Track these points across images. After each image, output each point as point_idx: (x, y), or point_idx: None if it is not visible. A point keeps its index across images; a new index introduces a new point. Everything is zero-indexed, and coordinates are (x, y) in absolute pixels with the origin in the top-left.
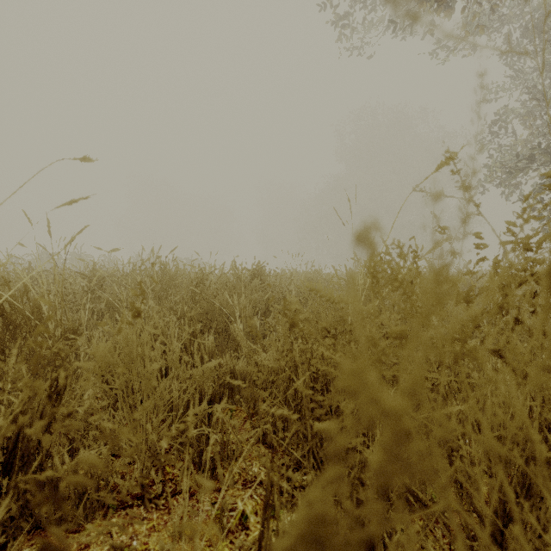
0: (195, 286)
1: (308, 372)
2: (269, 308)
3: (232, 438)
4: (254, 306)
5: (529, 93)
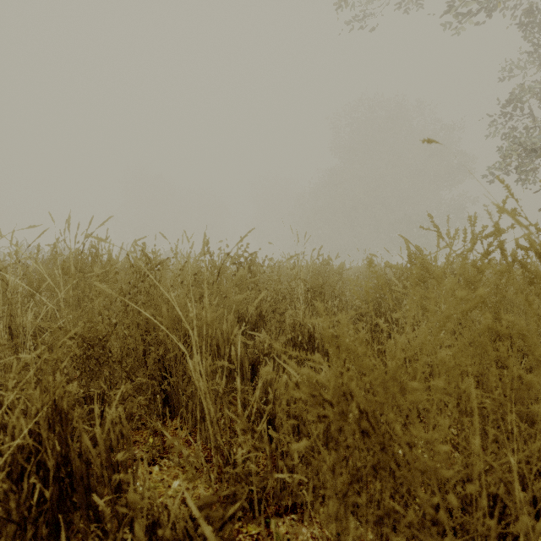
0: (136, 281)
1: None
2: (263, 315)
3: None
4: (240, 310)
5: None
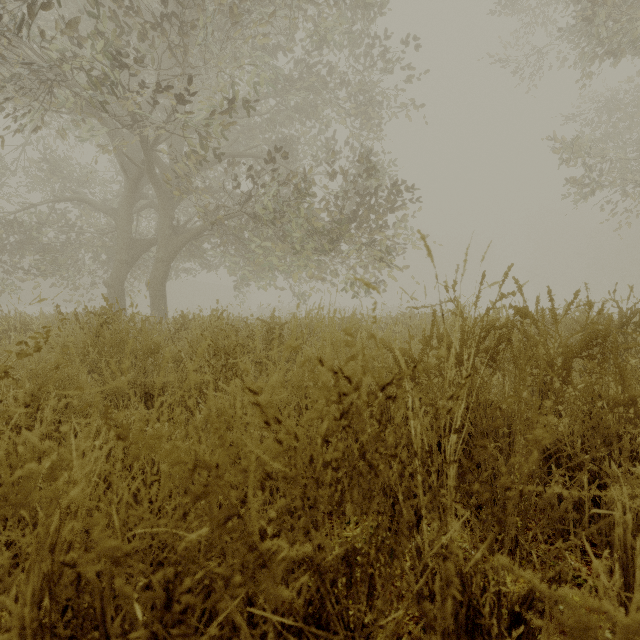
0: None
1: None
2: None
3: None
4: None
5: None
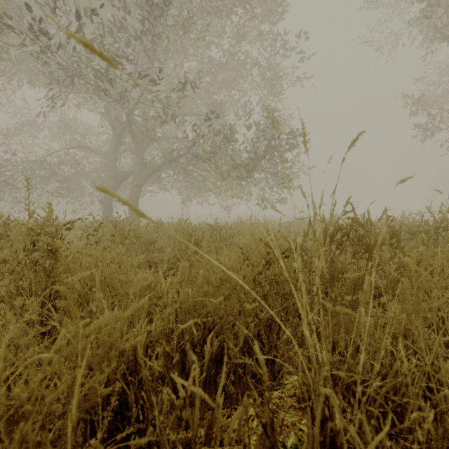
0: None
1: None
2: None
3: None
4: None
5: None
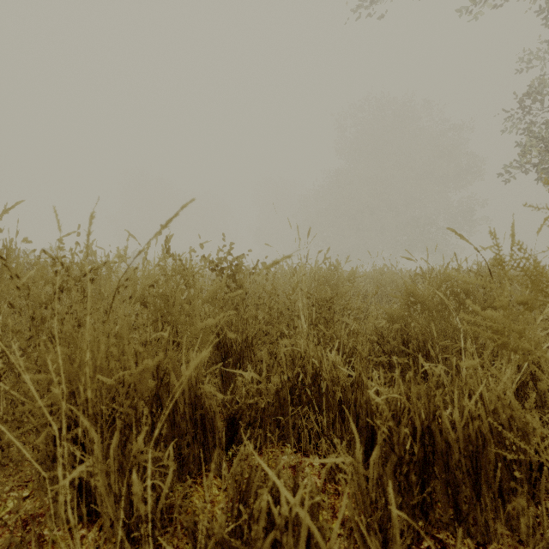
0: (46, 298)
1: None
2: (250, 342)
3: None
4: (221, 333)
5: None
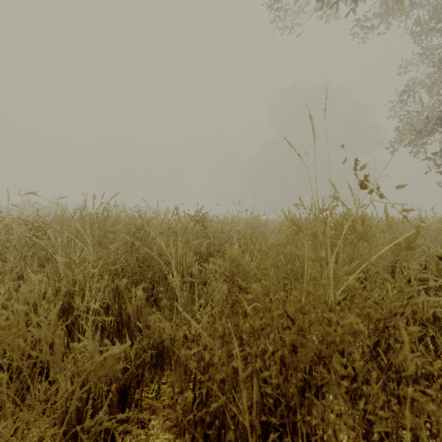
0: (134, 232)
1: (257, 381)
2: (211, 253)
3: (152, 439)
4: (196, 250)
5: (435, 66)
